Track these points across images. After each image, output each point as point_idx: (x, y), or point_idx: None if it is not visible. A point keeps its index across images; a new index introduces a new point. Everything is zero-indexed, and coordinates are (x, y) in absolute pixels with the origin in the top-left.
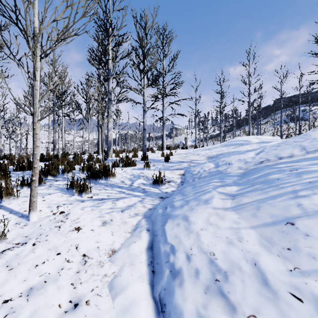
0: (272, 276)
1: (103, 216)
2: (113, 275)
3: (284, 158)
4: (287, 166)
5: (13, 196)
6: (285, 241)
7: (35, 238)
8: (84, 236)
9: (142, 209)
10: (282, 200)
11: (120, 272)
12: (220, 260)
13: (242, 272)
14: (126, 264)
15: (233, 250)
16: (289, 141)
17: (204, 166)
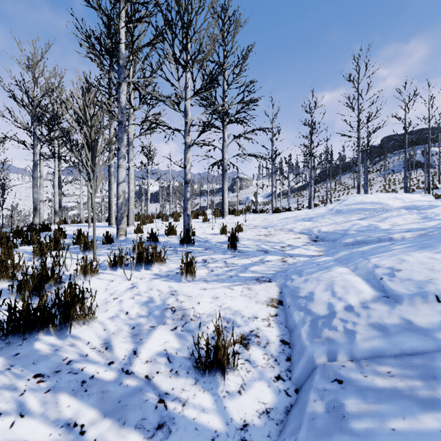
0: None
1: None
2: None
3: None
4: None
5: None
6: None
7: None
8: None
9: None
10: None
11: None
12: None
13: None
14: None
15: None
16: None
17: (336, 281)
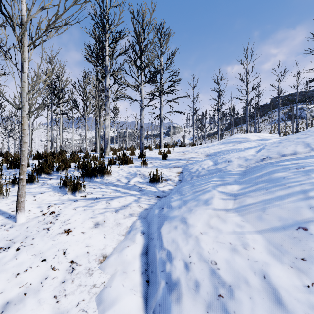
0: (285, 292)
1: (95, 217)
2: (102, 285)
3: (287, 155)
4: (292, 163)
5: (2, 195)
6: (298, 249)
7: (19, 242)
8: (73, 239)
9: (137, 210)
10: (291, 202)
11: (110, 282)
12: (223, 270)
13: (249, 286)
14: (118, 272)
15: (238, 258)
16: (291, 138)
17: (203, 163)
